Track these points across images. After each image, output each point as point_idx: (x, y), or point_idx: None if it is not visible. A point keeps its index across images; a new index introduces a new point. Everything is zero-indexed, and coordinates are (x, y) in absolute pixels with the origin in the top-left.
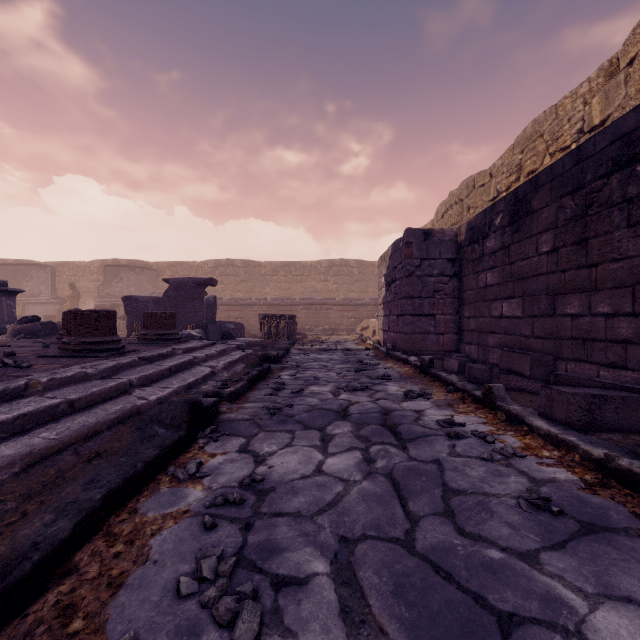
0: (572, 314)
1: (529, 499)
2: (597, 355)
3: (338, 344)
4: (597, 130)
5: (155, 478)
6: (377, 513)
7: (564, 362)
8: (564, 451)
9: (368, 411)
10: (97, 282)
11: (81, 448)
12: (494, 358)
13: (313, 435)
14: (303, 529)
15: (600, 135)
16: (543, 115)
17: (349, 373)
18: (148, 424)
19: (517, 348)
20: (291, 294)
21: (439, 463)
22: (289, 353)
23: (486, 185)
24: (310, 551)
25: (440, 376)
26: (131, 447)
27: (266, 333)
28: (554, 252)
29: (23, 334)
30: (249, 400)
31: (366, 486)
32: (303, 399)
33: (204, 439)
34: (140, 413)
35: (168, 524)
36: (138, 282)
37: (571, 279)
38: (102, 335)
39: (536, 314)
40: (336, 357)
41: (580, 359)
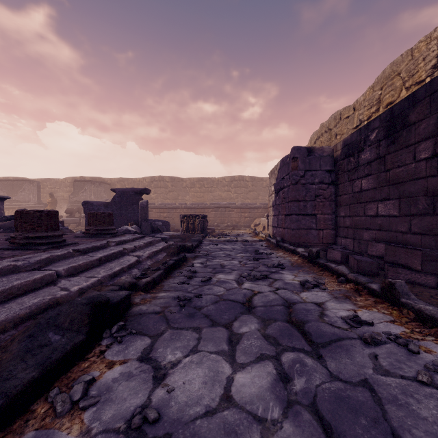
0: None
1: None
2: None
3: (238, 236)
4: None
5: (28, 409)
6: None
7: None
8: None
9: (271, 303)
10: (69, 192)
11: None
12: (373, 250)
13: (220, 335)
14: None
15: None
16: (400, 58)
17: (249, 261)
18: (43, 329)
19: (393, 242)
20: (204, 200)
21: (370, 387)
22: (201, 244)
23: (350, 117)
24: None
25: (329, 266)
26: (8, 365)
27: (185, 228)
28: (434, 158)
29: (2, 229)
30: (163, 289)
31: (290, 435)
32: (211, 288)
33: (109, 339)
34: (58, 305)
35: None
36: (97, 192)
37: None
38: (44, 231)
39: (413, 213)
40: (237, 247)
41: None
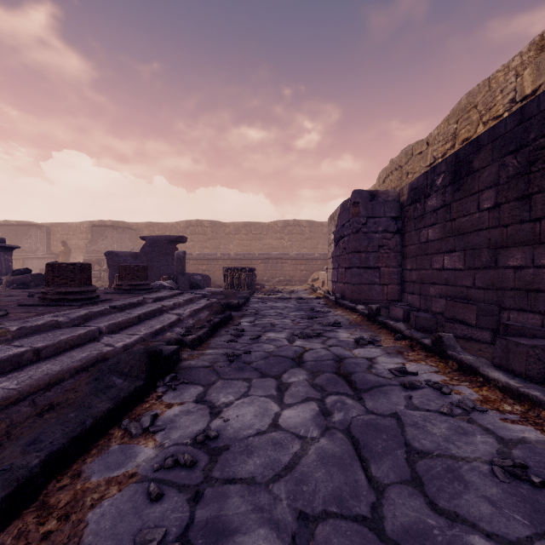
0: (515, 266)
1: (503, 465)
2: (541, 305)
3: (292, 293)
4: (528, 99)
5: (107, 433)
6: (338, 481)
7: (506, 311)
8: (527, 406)
9: (322, 358)
10: (86, 240)
11: (39, 398)
12: (437, 307)
13: (269, 384)
14: (257, 501)
15: (544, 94)
16: (477, 88)
17: (302, 320)
18: (106, 374)
19: (458, 298)
20: (251, 250)
21: (398, 417)
22: (249, 301)
23: (423, 153)
24: (264, 533)
25: (387, 324)
26: (85, 399)
27: (229, 284)
28: (496, 208)
29: (15, 284)
30: (210, 346)
31: (324, 445)
32: (260, 346)
33: (163, 387)
34: (105, 360)
35: (111, 491)
36: (120, 240)
37: (514, 233)
38: (77, 286)
39: (477, 266)
40: (290, 305)
41: (523, 309)
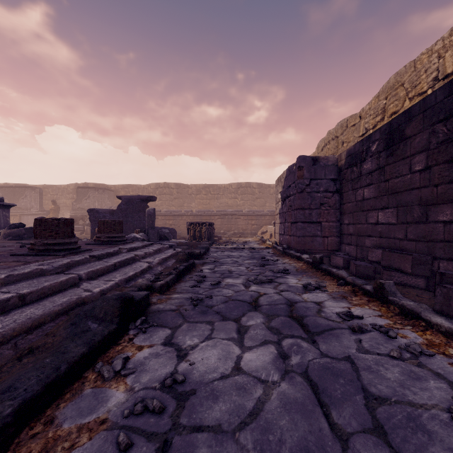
0: (444, 221)
1: None
2: None
3: (245, 244)
4: (450, 77)
5: (81, 376)
6: (302, 429)
7: (436, 261)
8: None
9: (275, 302)
10: (72, 199)
11: (21, 341)
12: (373, 256)
13: (230, 327)
14: (225, 452)
15: None
16: (404, 69)
17: (255, 267)
18: (82, 319)
19: (391, 248)
20: (210, 208)
21: (351, 361)
22: (209, 251)
23: (356, 125)
24: None
25: (330, 271)
26: (61, 344)
27: (192, 236)
28: (427, 170)
29: (11, 237)
30: (176, 291)
31: (285, 389)
32: (220, 290)
33: (134, 330)
34: (84, 304)
35: (82, 439)
36: (101, 199)
37: (443, 192)
38: (61, 238)
39: (409, 221)
40: (244, 254)
41: (452, 258)
